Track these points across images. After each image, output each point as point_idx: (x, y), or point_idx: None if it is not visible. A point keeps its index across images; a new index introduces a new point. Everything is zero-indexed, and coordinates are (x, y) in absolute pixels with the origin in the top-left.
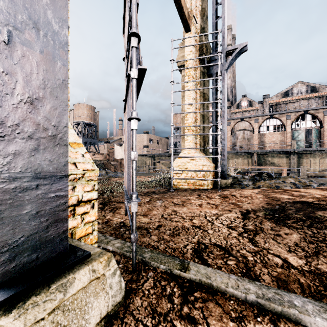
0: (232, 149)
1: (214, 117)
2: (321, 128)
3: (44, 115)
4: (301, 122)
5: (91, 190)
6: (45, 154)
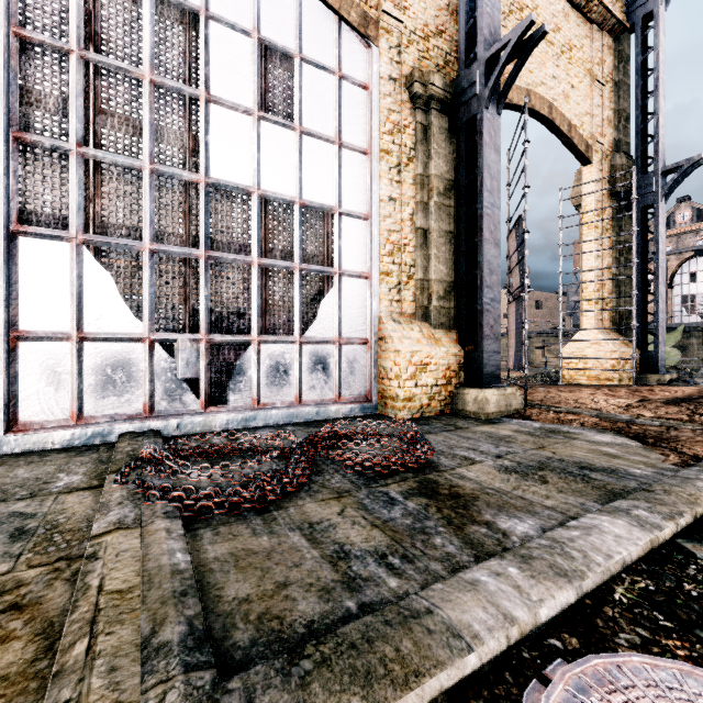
0: None
1: (639, 277)
2: None
3: (495, 330)
4: None
5: None
6: (495, 344)
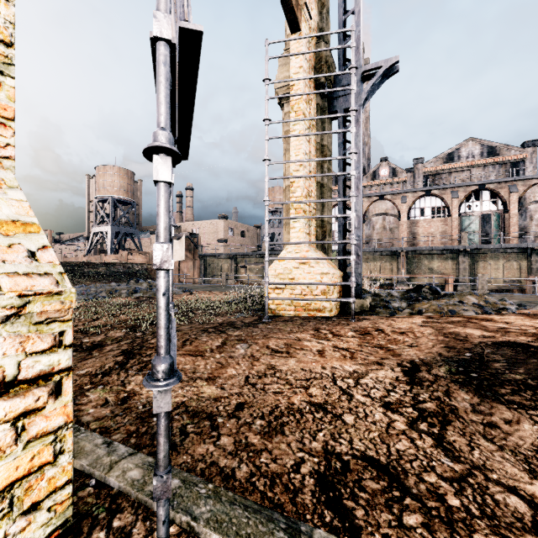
0: (365, 246)
1: (342, 189)
2: (505, 213)
3: None
4: (475, 203)
5: (52, 348)
6: None
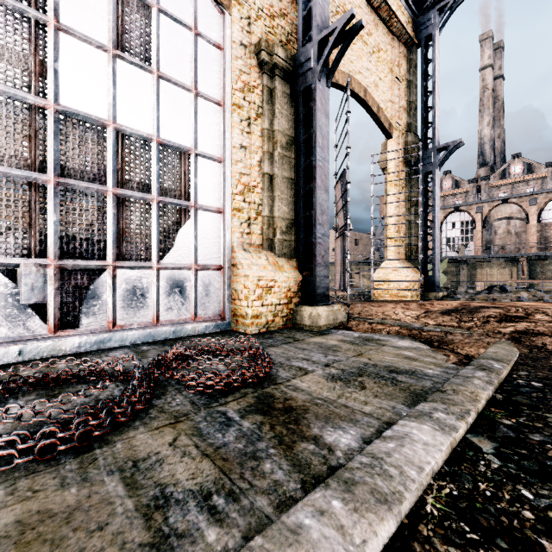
0: (485, 252)
1: (423, 223)
2: None
3: (325, 259)
4: None
5: None
6: (325, 270)
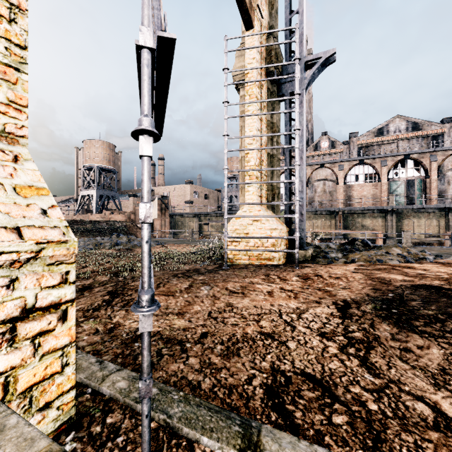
0: (308, 207)
1: (288, 159)
2: (427, 178)
3: None
4: (401, 171)
5: (60, 284)
6: None
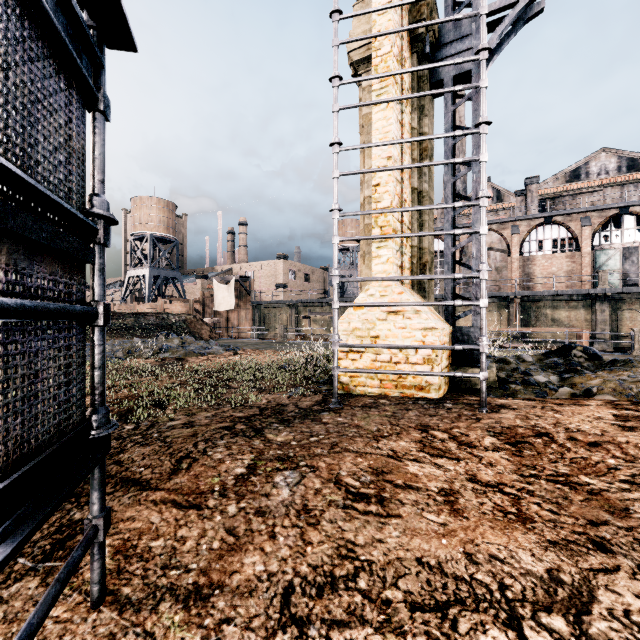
0: (462, 291)
1: (451, 198)
2: None
3: None
4: (614, 233)
5: None
6: None
